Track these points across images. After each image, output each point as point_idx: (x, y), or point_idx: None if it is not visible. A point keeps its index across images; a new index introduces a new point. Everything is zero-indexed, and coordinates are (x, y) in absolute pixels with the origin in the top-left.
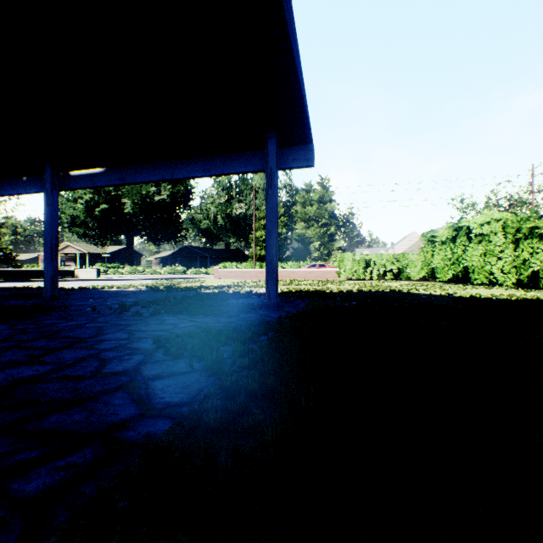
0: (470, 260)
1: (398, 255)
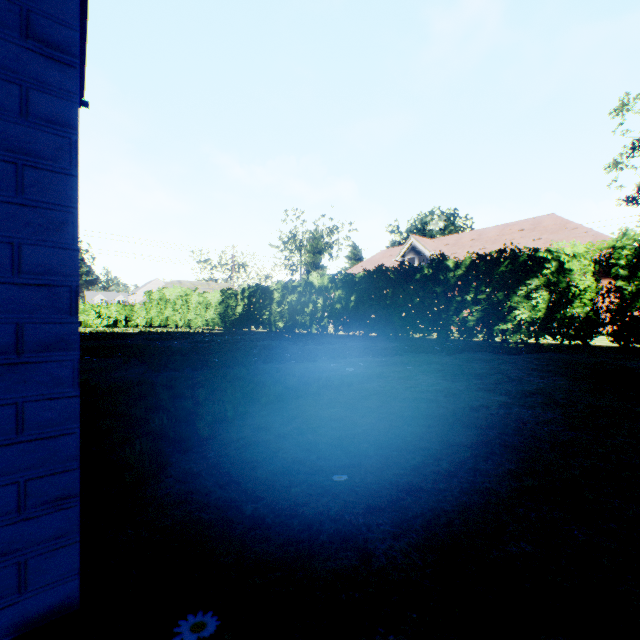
0: (169, 313)
1: (127, 307)
